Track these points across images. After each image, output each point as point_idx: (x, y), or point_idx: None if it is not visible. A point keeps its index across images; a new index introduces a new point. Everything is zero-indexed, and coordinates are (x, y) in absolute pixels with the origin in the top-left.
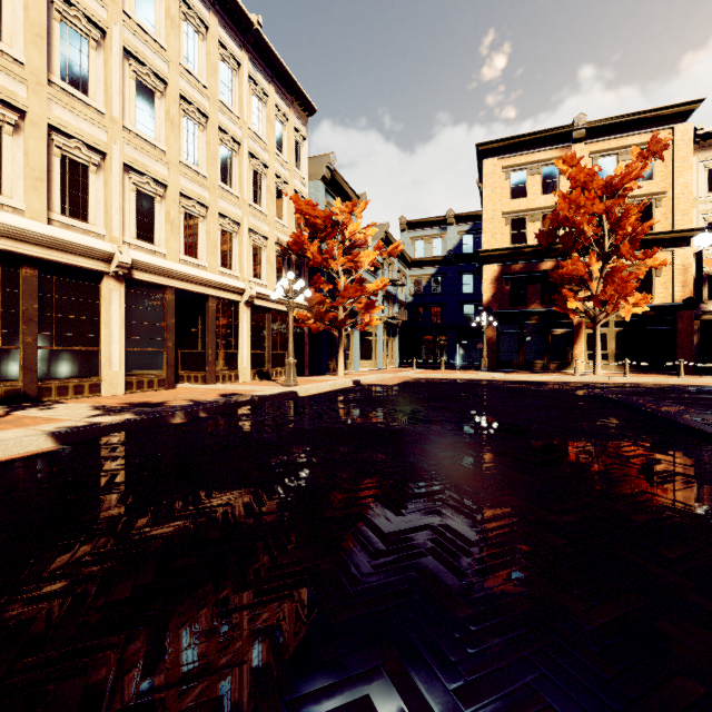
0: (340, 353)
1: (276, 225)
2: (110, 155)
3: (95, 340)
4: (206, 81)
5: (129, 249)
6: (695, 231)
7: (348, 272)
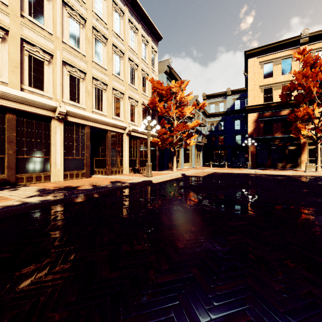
0: (174, 159)
1: (142, 95)
2: (55, 55)
3: (47, 153)
4: (106, 21)
5: (65, 105)
6: None
7: (178, 118)
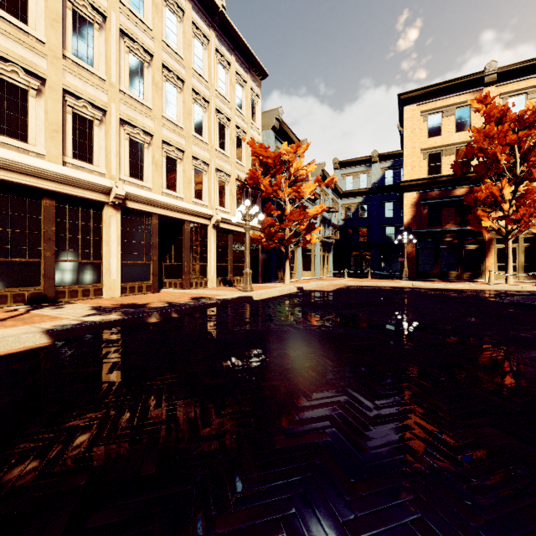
0: (287, 265)
1: (236, 165)
2: (109, 111)
3: (98, 255)
4: (182, 54)
5: (124, 184)
6: None
7: (293, 200)
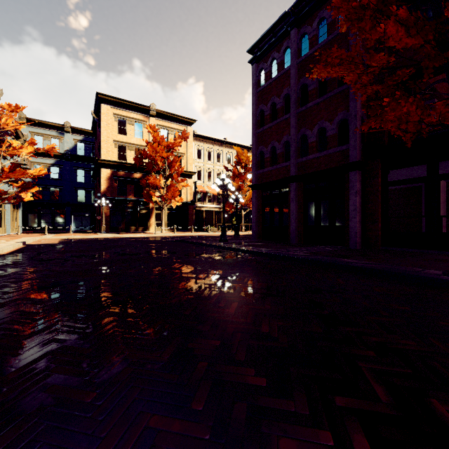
0: None
1: None
2: None
3: None
4: None
5: None
6: (194, 173)
7: None
